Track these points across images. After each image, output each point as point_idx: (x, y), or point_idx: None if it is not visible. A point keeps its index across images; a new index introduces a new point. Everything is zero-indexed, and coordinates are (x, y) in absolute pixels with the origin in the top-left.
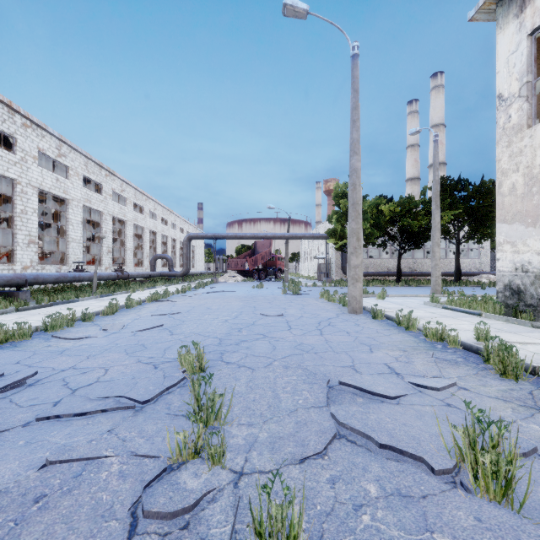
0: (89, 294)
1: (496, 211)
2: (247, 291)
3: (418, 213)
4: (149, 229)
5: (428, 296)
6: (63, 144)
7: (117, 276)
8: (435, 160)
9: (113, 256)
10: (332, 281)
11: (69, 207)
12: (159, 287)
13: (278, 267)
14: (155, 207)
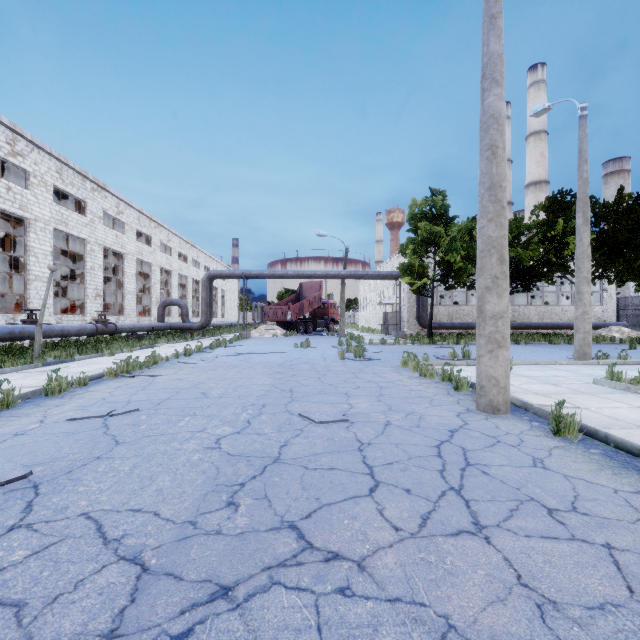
0: (24, 360)
1: None
2: (286, 353)
3: (530, 241)
4: (161, 267)
5: (573, 363)
6: (20, 138)
7: (96, 330)
8: (583, 147)
9: (105, 302)
10: (404, 336)
11: (30, 230)
12: (160, 345)
13: (330, 316)
14: (169, 237)
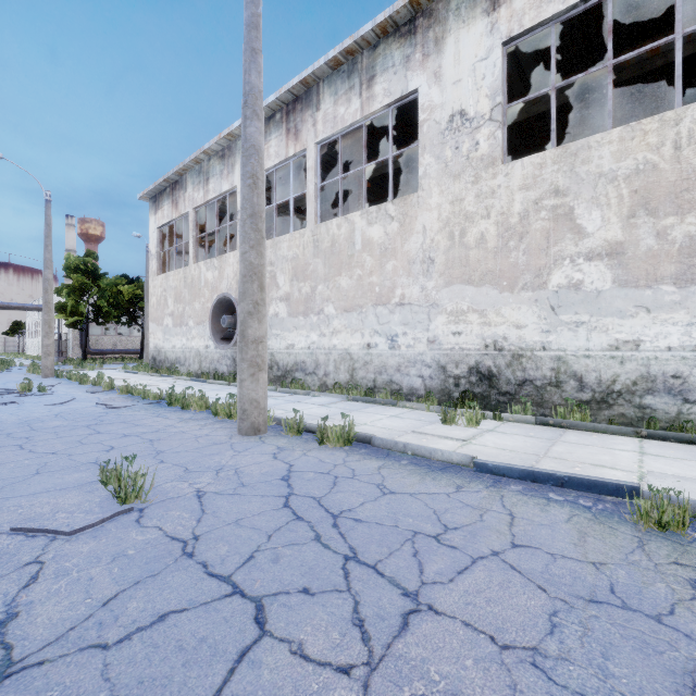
0: None
1: (150, 315)
2: None
3: None
4: None
5: None
6: None
7: None
8: (147, 265)
9: None
10: (64, 360)
11: None
12: None
13: None
14: None
